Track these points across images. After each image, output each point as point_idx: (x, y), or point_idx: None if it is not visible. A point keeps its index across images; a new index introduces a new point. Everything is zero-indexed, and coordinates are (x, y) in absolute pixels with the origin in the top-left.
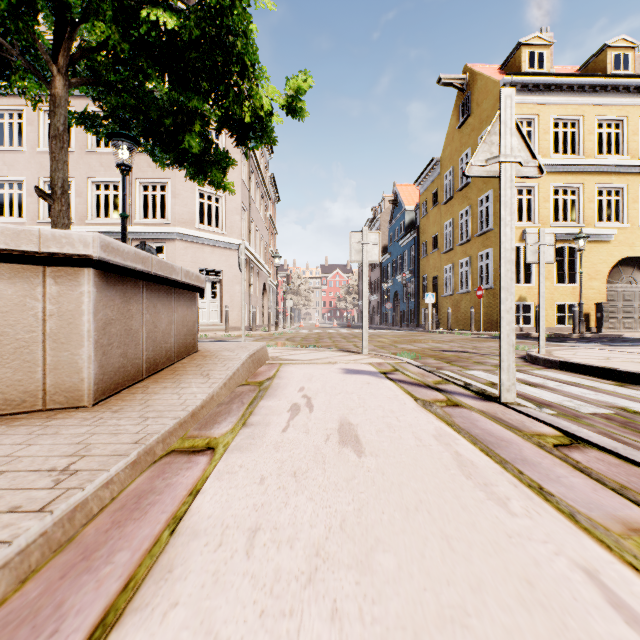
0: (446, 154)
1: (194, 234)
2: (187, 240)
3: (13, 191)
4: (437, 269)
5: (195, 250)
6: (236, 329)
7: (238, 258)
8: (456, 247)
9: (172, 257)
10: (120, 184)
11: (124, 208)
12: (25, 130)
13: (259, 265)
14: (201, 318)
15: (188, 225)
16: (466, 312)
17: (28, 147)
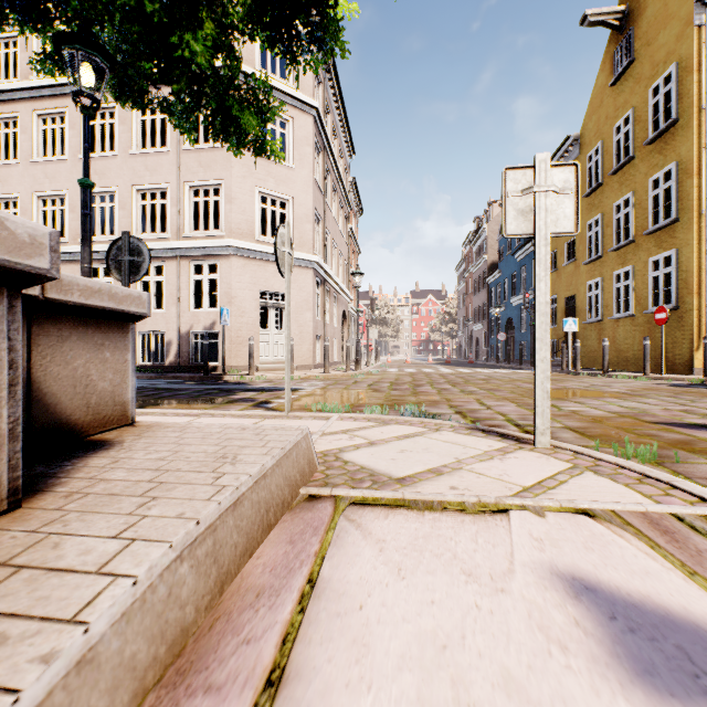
0: (589, 127)
1: (253, 248)
2: (245, 256)
3: (55, 207)
4: (574, 286)
5: (255, 268)
6: (306, 368)
7: (275, 250)
8: (607, 254)
9: (226, 277)
10: (167, 190)
11: (85, 170)
12: (67, 135)
13: (337, 288)
14: (263, 354)
15: (246, 237)
16: (625, 345)
17: (70, 155)
